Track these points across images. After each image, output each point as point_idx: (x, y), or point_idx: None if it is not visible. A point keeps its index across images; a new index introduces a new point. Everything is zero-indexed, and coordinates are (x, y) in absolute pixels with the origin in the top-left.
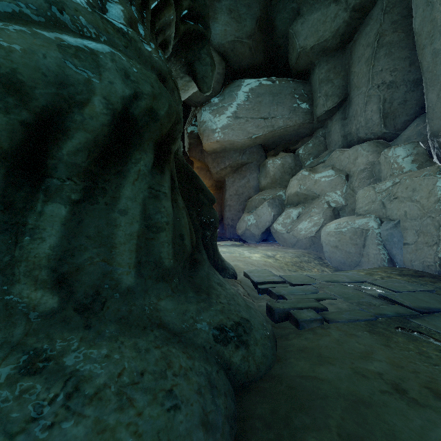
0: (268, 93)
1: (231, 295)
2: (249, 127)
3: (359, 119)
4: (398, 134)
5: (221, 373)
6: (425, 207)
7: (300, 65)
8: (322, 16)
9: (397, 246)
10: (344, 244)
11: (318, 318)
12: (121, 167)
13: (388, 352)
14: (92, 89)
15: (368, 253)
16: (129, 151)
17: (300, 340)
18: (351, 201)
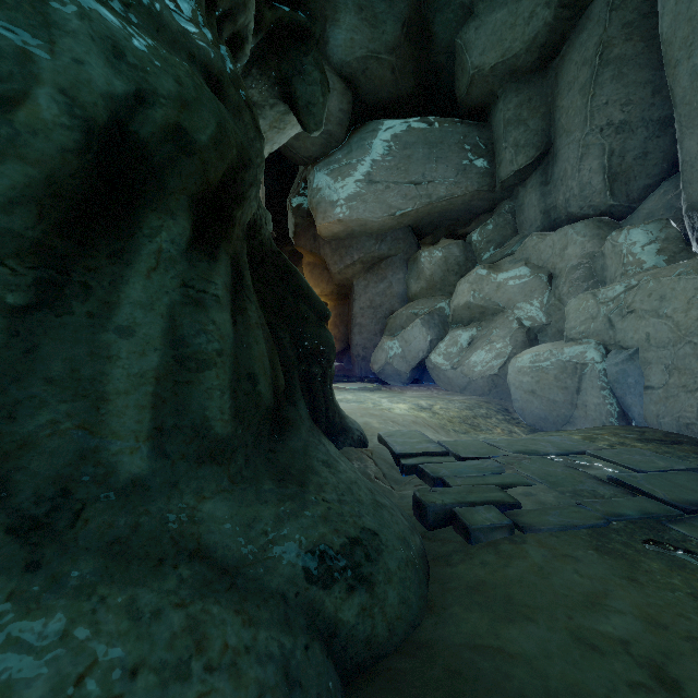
0: (422, 142)
1: (346, 483)
2: (391, 197)
3: (569, 184)
4: (634, 207)
5: (314, 650)
6: (682, 326)
7: (473, 97)
8: (510, 17)
9: (634, 391)
10: (545, 387)
11: (505, 522)
12: (122, 243)
13: (635, 593)
14: (34, 71)
15: (586, 402)
16: (138, 213)
17: (471, 567)
18: (557, 317)
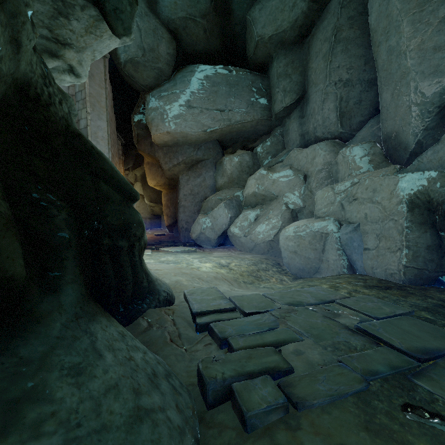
0: (224, 83)
1: (96, 396)
2: (204, 118)
3: (316, 117)
4: (354, 134)
5: None
6: (387, 209)
7: (258, 57)
8: (281, 4)
9: (358, 251)
10: (303, 249)
11: (280, 402)
12: None
13: None
14: None
15: (328, 258)
16: None
17: None
18: (309, 203)
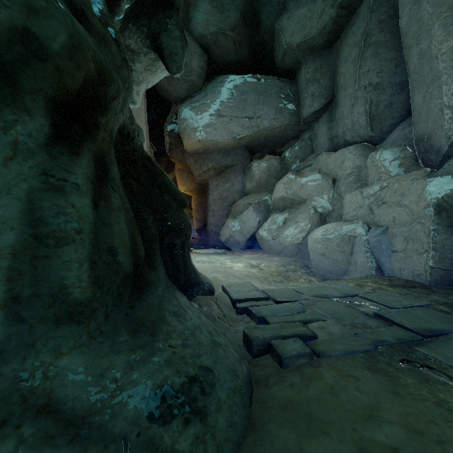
0: (253, 91)
1: (191, 329)
2: (233, 126)
3: (346, 121)
4: (384, 137)
5: None
6: (414, 212)
7: (286, 64)
8: (309, 12)
9: (386, 253)
10: (331, 251)
11: (306, 351)
12: None
13: (398, 405)
14: None
15: (356, 261)
16: None
17: (283, 388)
18: (338, 206)
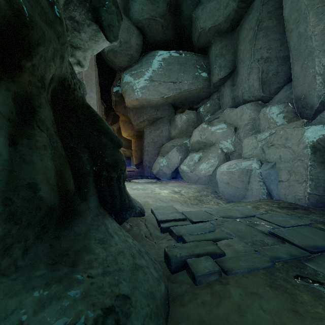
0: (176, 63)
1: (114, 255)
2: (162, 88)
3: (244, 85)
4: (272, 97)
5: None
6: (296, 152)
7: (200, 43)
8: (217, 5)
9: (274, 183)
10: (233, 181)
11: (216, 269)
12: None
13: (299, 324)
14: None
15: (252, 188)
16: None
17: (196, 306)
18: (238, 148)
